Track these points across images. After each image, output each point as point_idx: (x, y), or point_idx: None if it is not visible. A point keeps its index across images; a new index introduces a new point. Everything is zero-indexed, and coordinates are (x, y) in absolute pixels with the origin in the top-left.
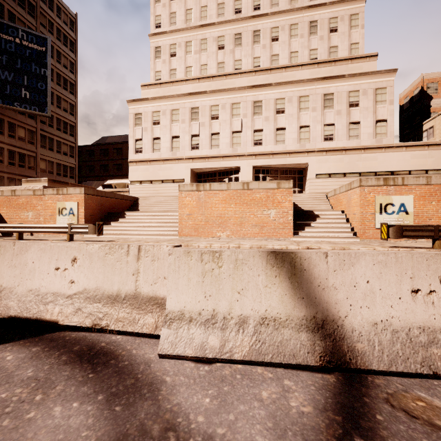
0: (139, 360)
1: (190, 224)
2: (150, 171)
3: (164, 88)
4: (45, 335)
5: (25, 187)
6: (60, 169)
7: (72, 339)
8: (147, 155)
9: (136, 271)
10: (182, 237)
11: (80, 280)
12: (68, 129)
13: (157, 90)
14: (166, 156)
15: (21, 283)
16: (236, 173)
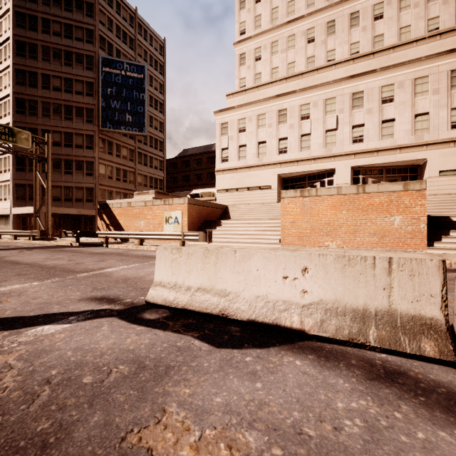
0: (455, 388)
1: (293, 232)
2: (236, 179)
3: (249, 94)
4: (298, 343)
5: (138, 199)
6: (152, 181)
7: (333, 351)
8: (233, 163)
9: (388, 285)
10: (284, 246)
11: (314, 291)
12: (158, 145)
13: (242, 97)
14: (252, 162)
15: (246, 289)
16: (329, 176)
